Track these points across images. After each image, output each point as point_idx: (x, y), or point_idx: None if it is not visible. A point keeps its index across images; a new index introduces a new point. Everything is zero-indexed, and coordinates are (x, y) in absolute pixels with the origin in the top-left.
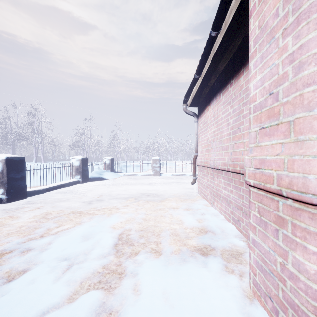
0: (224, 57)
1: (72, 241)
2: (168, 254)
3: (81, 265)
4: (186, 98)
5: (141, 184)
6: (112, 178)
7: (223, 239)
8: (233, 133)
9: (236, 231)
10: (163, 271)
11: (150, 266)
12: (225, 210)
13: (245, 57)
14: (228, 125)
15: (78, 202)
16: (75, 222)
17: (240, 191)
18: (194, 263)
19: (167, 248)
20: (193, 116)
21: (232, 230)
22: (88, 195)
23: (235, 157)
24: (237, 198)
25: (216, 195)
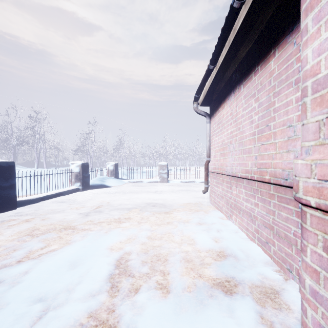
0: (247, 38)
1: (54, 271)
2: (178, 292)
3: (59, 312)
4: (197, 95)
5: (147, 192)
6: (116, 185)
7: (249, 269)
8: (258, 133)
9: (263, 255)
10: (172, 325)
11: (154, 316)
12: (246, 227)
13: (277, 33)
14: (251, 123)
15: (74, 214)
16: (65, 240)
17: (270, 206)
18: (216, 309)
19: (178, 283)
20: (205, 116)
21: (258, 253)
22: (86, 205)
23: (262, 162)
24: (265, 214)
25: (235, 208)
